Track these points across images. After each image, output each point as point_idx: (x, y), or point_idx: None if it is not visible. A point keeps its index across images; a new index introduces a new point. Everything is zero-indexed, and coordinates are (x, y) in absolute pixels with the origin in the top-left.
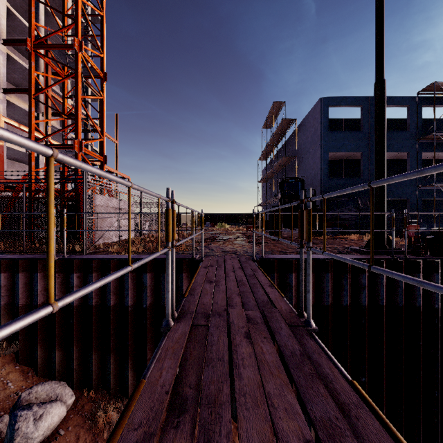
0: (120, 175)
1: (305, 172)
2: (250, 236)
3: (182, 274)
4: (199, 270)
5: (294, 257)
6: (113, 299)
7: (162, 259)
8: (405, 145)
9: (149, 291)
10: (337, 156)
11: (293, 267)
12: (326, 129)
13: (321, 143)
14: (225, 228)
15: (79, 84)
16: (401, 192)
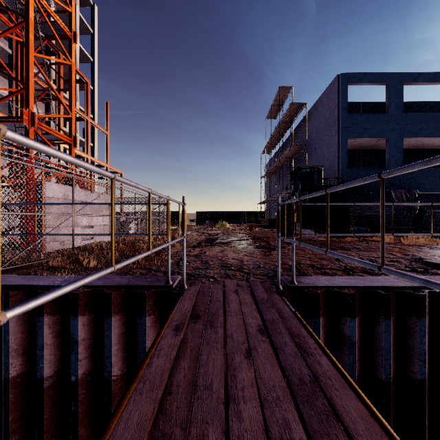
0: (112, 169)
1: (317, 163)
2: (256, 237)
3: (144, 318)
4: (158, 344)
5: (351, 284)
6: (15, 364)
7: (111, 287)
8: (439, 129)
9: (82, 350)
10: (355, 144)
11: (356, 306)
12: (344, 110)
13: (339, 128)
14: (225, 227)
15: (31, 36)
16: (433, 185)
